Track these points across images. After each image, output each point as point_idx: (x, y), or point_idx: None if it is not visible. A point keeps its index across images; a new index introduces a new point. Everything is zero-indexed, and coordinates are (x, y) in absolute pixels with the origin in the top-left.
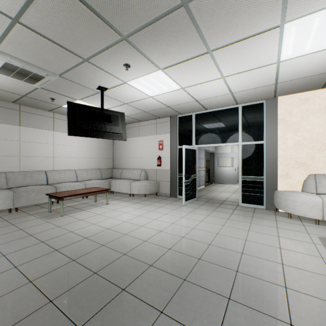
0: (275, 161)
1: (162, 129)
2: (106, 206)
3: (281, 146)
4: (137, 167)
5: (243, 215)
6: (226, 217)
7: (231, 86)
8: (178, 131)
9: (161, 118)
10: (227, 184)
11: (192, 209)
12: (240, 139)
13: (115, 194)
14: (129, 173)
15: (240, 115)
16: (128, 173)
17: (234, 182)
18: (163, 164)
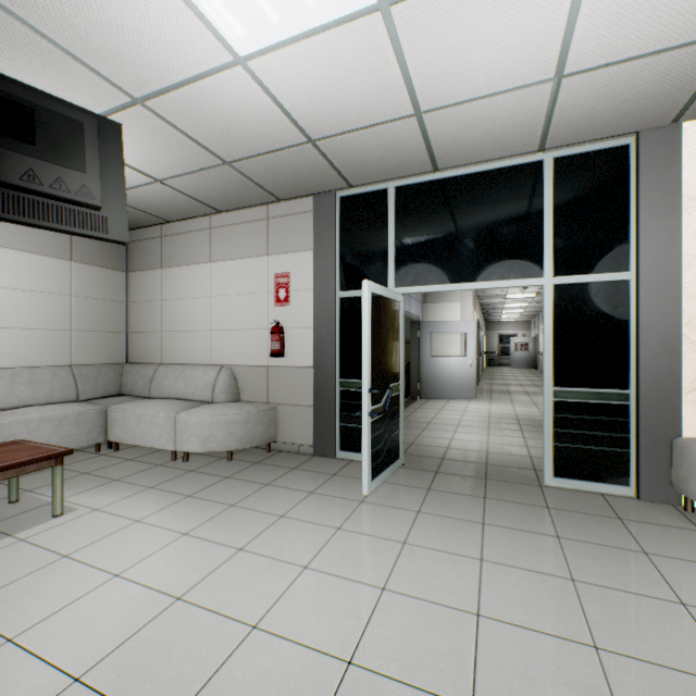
0: (674, 339)
1: (288, 236)
2: (45, 530)
3: (695, 290)
4: (206, 359)
5: (608, 546)
6: (556, 565)
7: (583, 19)
8: (340, 242)
9: (283, 201)
10: (455, 401)
11: (405, 518)
12: (550, 266)
13: (122, 454)
14: (176, 379)
15: (548, 189)
16: (173, 379)
17: (468, 395)
18: (291, 349)
